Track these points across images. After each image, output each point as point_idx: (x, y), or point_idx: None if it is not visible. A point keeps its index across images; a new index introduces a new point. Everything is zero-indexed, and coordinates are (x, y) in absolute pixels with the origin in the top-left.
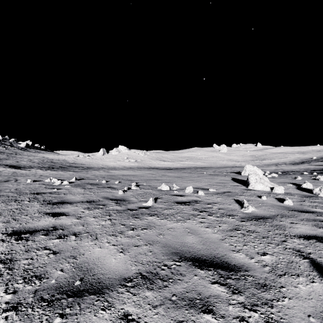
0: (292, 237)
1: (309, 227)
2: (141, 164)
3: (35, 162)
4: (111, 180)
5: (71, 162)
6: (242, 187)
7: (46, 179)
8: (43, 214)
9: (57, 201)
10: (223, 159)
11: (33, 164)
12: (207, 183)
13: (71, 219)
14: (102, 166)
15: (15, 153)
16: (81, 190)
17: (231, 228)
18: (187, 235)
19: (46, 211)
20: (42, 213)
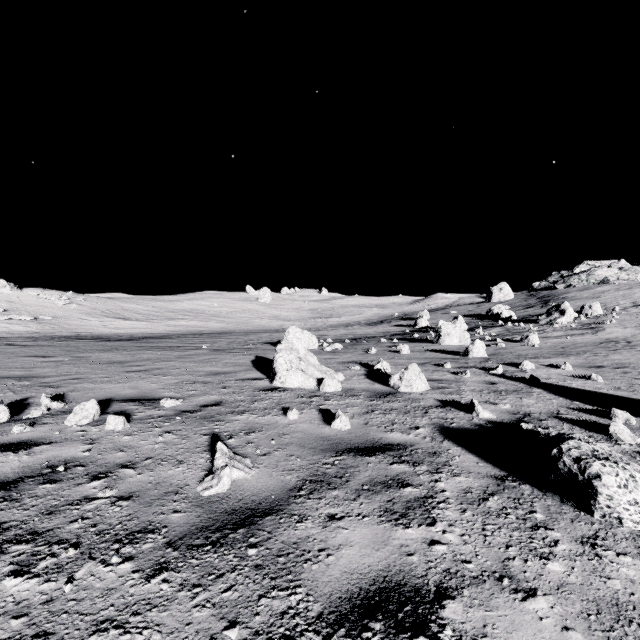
0: (308, 639)
1: (371, 529)
2: (50, 327)
3: None
4: None
5: None
6: (261, 383)
7: None
8: None
9: None
10: (263, 315)
11: None
12: (178, 380)
13: None
14: None
15: None
16: None
17: None
18: None
19: None
20: None
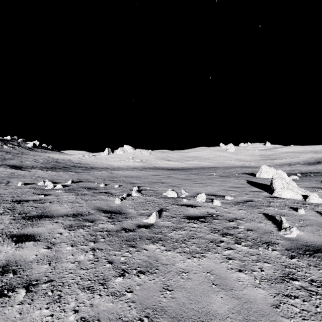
0: None
1: None
2: (146, 164)
3: (39, 162)
4: (111, 183)
5: (76, 162)
6: (264, 194)
7: (39, 182)
8: (5, 237)
9: (36, 213)
10: (231, 158)
11: (36, 164)
12: (220, 188)
13: (38, 249)
14: (106, 166)
15: (21, 153)
16: (72, 196)
17: (280, 274)
18: (212, 291)
19: (11, 232)
20: (5, 236)
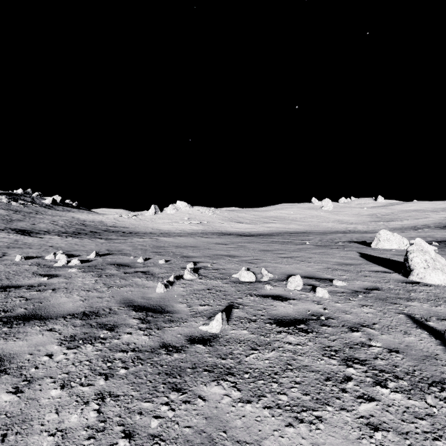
0: None
1: None
2: (207, 227)
3: (58, 224)
4: (154, 257)
5: (110, 224)
6: (395, 276)
7: (48, 255)
8: None
9: (23, 311)
10: (328, 220)
11: (53, 227)
12: (322, 266)
13: None
14: (151, 231)
15: (35, 212)
16: (91, 279)
17: None
18: None
19: None
20: None
